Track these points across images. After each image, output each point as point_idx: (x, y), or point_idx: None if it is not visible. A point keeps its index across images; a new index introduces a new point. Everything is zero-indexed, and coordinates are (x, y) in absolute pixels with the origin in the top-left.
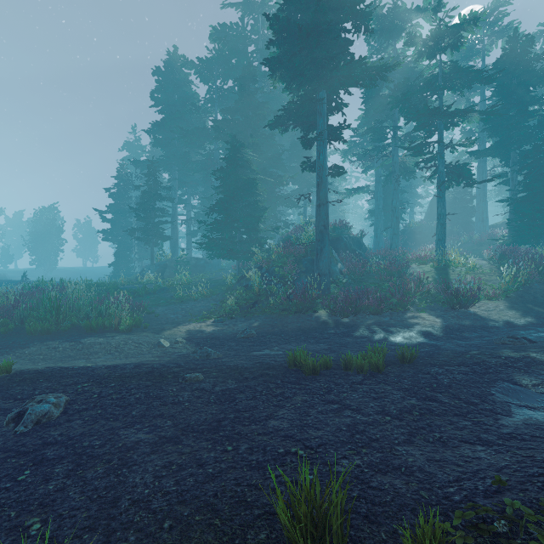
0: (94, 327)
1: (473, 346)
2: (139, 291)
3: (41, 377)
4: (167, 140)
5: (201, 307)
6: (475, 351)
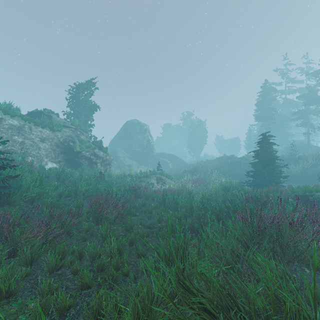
0: None
1: None
2: None
3: None
4: None
5: None
6: None
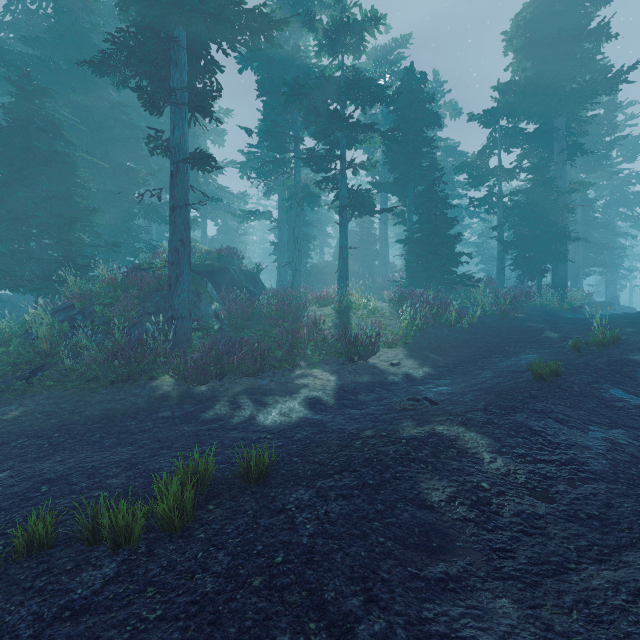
0: None
1: (369, 417)
2: None
3: None
4: None
5: None
6: (369, 430)
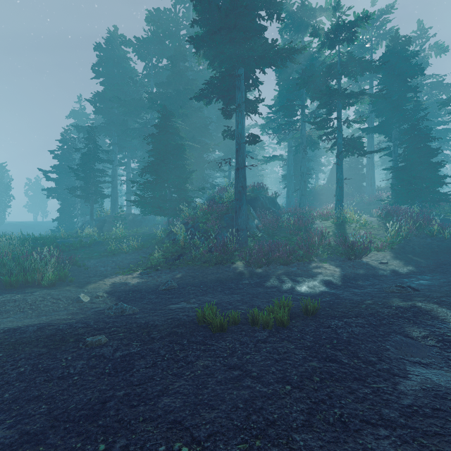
0: (14, 283)
1: (367, 294)
2: (74, 245)
3: None
4: (107, 109)
5: (131, 259)
6: (369, 300)
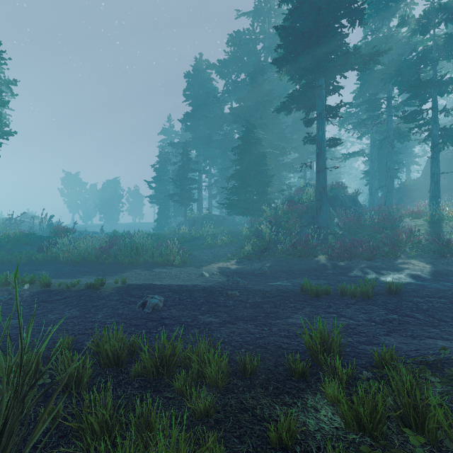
0: (159, 262)
1: None
2: (180, 240)
3: (142, 288)
4: (194, 126)
5: (224, 251)
6: None
